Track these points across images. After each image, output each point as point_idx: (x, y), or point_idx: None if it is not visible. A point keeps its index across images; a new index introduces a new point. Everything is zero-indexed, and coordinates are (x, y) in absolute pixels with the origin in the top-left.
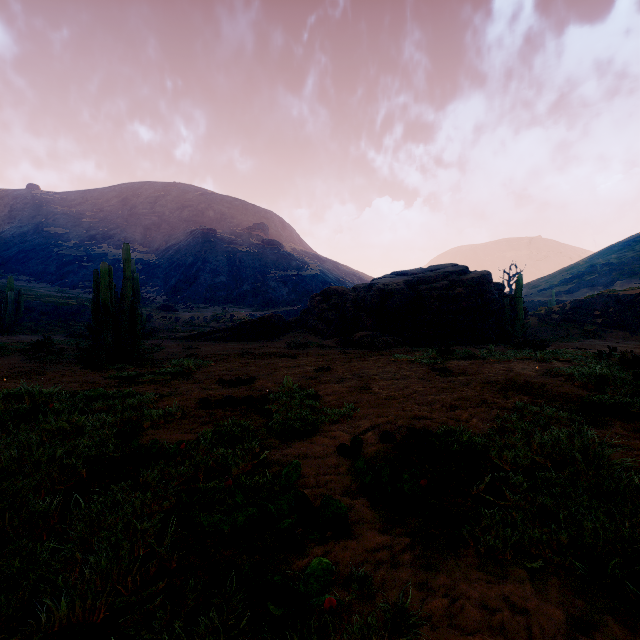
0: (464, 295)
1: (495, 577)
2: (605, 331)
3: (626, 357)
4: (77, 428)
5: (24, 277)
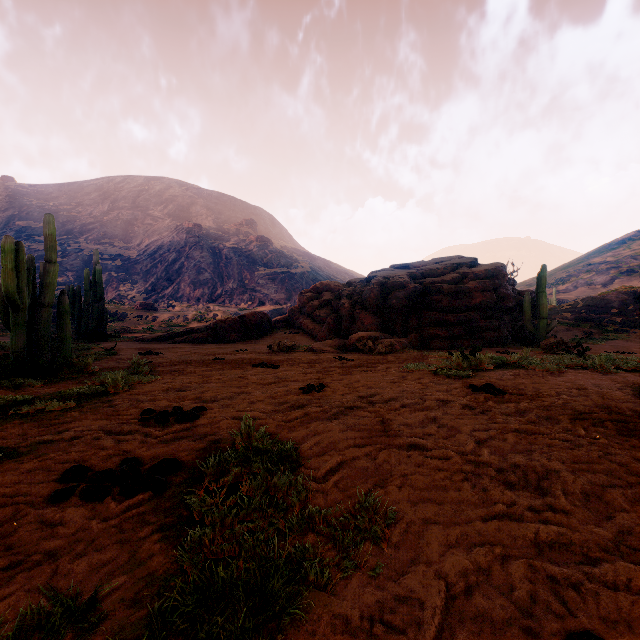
0: (478, 289)
1: None
2: (628, 331)
3: None
4: None
5: None
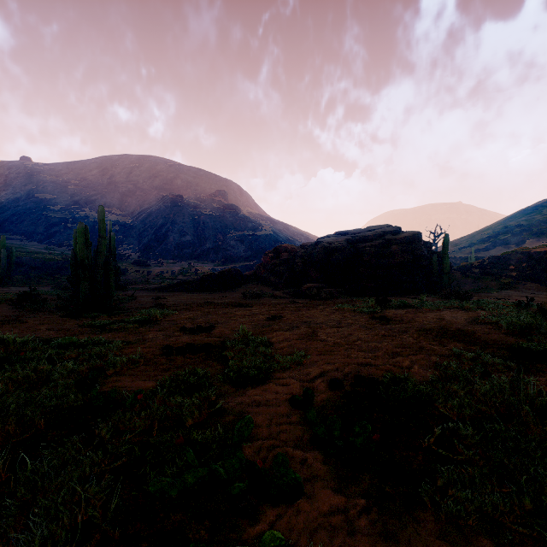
0: (398, 252)
1: None
2: (519, 283)
3: (545, 307)
4: (42, 376)
5: (17, 236)
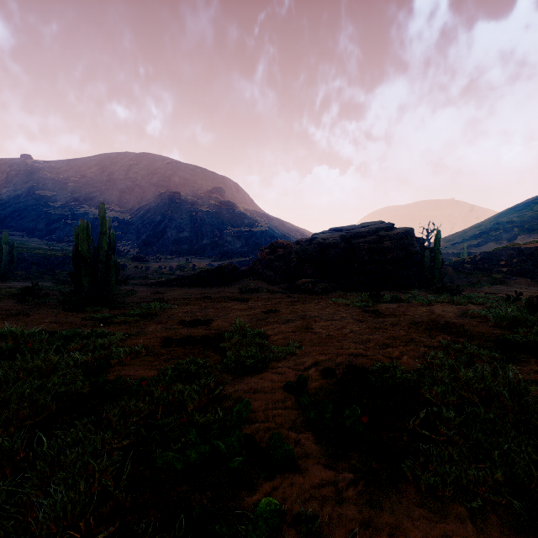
0: (391, 248)
1: (436, 515)
2: (510, 278)
3: (532, 301)
4: (51, 365)
5: (18, 233)
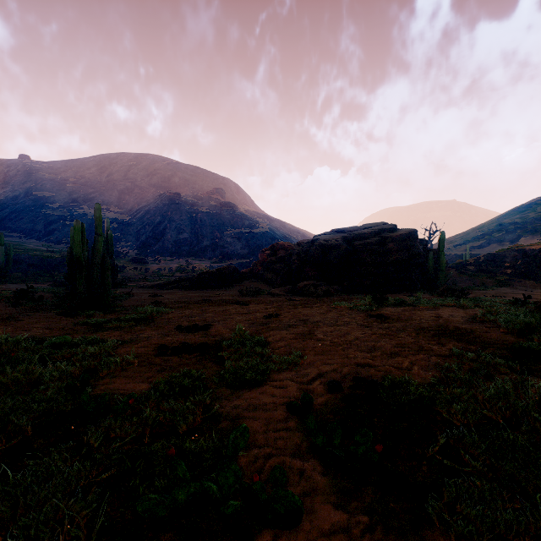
0: (394, 249)
1: None
2: (514, 280)
3: None
4: (33, 379)
5: (16, 234)
